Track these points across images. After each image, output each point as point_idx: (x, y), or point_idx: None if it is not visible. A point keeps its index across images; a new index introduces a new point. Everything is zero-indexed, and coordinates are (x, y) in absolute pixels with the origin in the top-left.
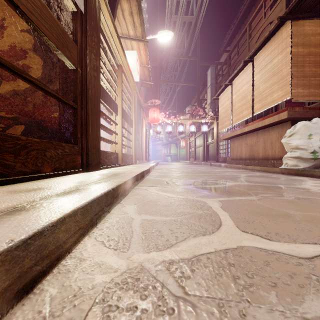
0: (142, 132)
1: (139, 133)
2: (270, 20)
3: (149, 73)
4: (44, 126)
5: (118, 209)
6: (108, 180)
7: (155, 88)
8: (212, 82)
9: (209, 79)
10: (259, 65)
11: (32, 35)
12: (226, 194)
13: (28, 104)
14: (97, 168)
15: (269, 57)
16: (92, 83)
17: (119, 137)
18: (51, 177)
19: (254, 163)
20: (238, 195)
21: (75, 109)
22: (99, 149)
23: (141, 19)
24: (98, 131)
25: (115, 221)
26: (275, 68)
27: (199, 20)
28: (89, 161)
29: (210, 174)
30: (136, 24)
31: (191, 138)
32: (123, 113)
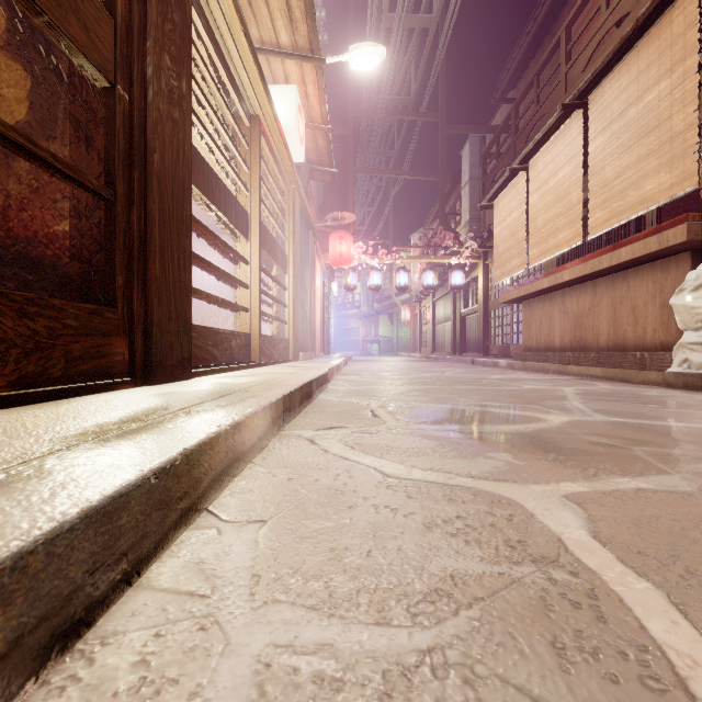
0: (312, 286)
1: (305, 288)
2: (621, 12)
3: (329, 144)
4: (34, 258)
5: (184, 551)
6: (173, 422)
7: (344, 187)
8: (474, 174)
9: (466, 166)
10: (602, 113)
11: None
12: (570, 462)
13: None
14: (181, 374)
15: (633, 89)
16: (164, 137)
17: (252, 295)
18: None
19: (586, 360)
20: (613, 467)
21: (109, 203)
22: (190, 321)
23: None
24: (185, 272)
25: (125, 667)
26: (650, 116)
27: (447, 23)
28: (155, 354)
29: (483, 388)
30: (296, 12)
31: (424, 301)
32: (264, 236)
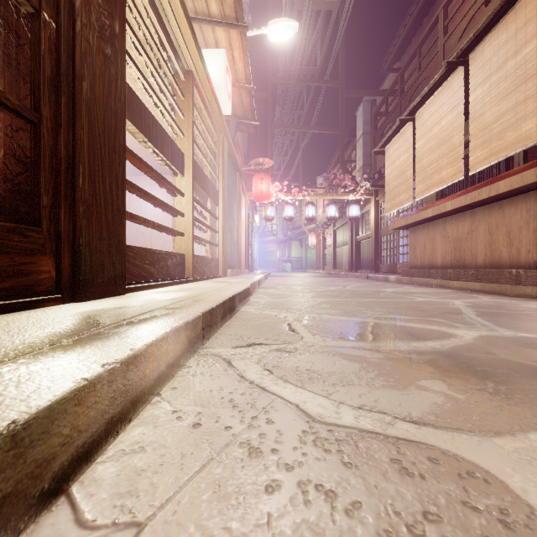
0: (239, 216)
1: (232, 218)
2: None
3: (252, 101)
4: None
5: None
6: (45, 361)
7: (264, 140)
8: (366, 129)
9: (360, 123)
10: (482, 67)
11: None
12: (517, 395)
13: None
14: (113, 290)
15: (511, 44)
16: (94, 68)
17: (187, 222)
18: None
19: (465, 276)
20: None
21: (34, 125)
22: (123, 242)
23: None
24: (117, 196)
25: None
26: (527, 66)
27: (346, 6)
28: (84, 272)
29: (383, 301)
30: None
31: (326, 230)
32: (197, 173)
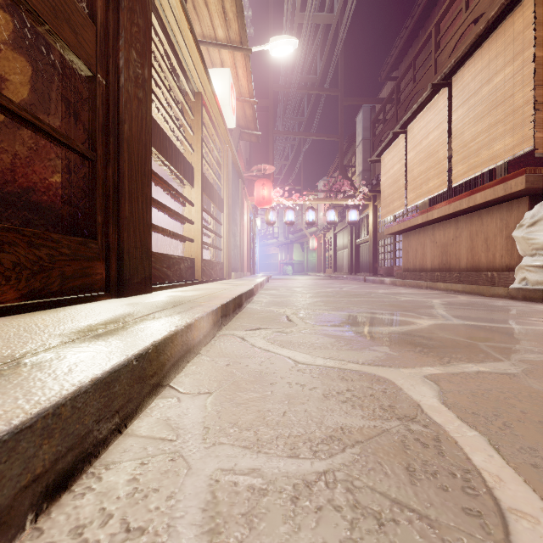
0: (241, 221)
1: (236, 223)
2: (477, 12)
3: (254, 113)
4: (34, 202)
5: (155, 412)
6: (144, 324)
7: (266, 146)
8: (366, 135)
9: (359, 129)
10: (462, 91)
11: (8, 13)
12: (431, 353)
13: (1, 157)
14: (144, 289)
15: (485, 73)
16: (131, 111)
17: (196, 229)
18: (13, 313)
19: (450, 278)
20: (462, 356)
21: (92, 162)
22: (150, 249)
23: (238, 4)
24: (147, 212)
25: (123, 482)
26: (497, 94)
27: (344, 20)
28: (125, 274)
29: (372, 300)
30: (229, 14)
31: (327, 233)
32: (205, 184)
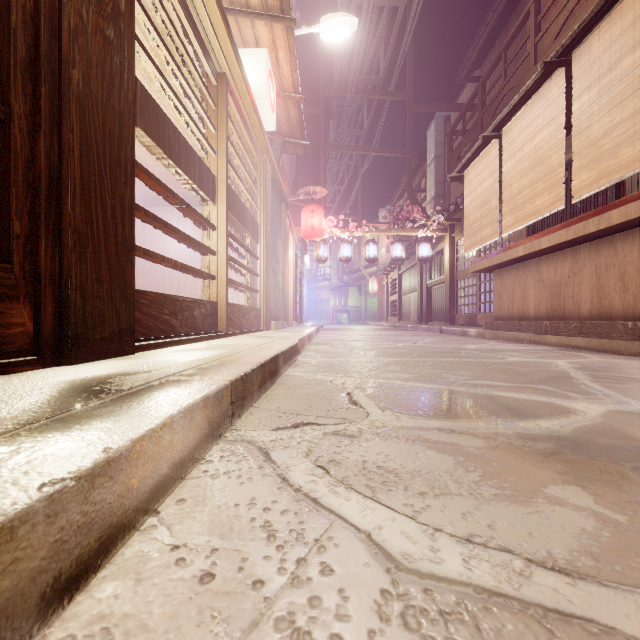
0: (284, 256)
1: (277, 258)
2: None
3: (301, 115)
4: None
5: None
6: None
7: (315, 164)
8: (439, 152)
9: (431, 145)
10: (589, 68)
11: None
12: None
13: None
14: (118, 349)
15: (628, 37)
16: (89, 53)
17: (219, 262)
18: None
19: (566, 329)
20: None
21: (2, 124)
22: (131, 285)
23: None
24: (123, 225)
25: None
26: None
27: None
28: (74, 325)
29: (467, 361)
30: None
31: (390, 274)
32: (233, 201)
